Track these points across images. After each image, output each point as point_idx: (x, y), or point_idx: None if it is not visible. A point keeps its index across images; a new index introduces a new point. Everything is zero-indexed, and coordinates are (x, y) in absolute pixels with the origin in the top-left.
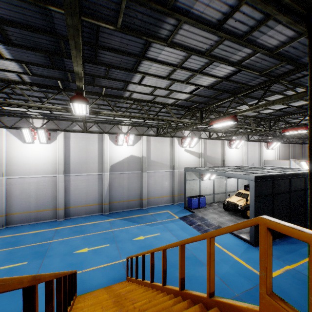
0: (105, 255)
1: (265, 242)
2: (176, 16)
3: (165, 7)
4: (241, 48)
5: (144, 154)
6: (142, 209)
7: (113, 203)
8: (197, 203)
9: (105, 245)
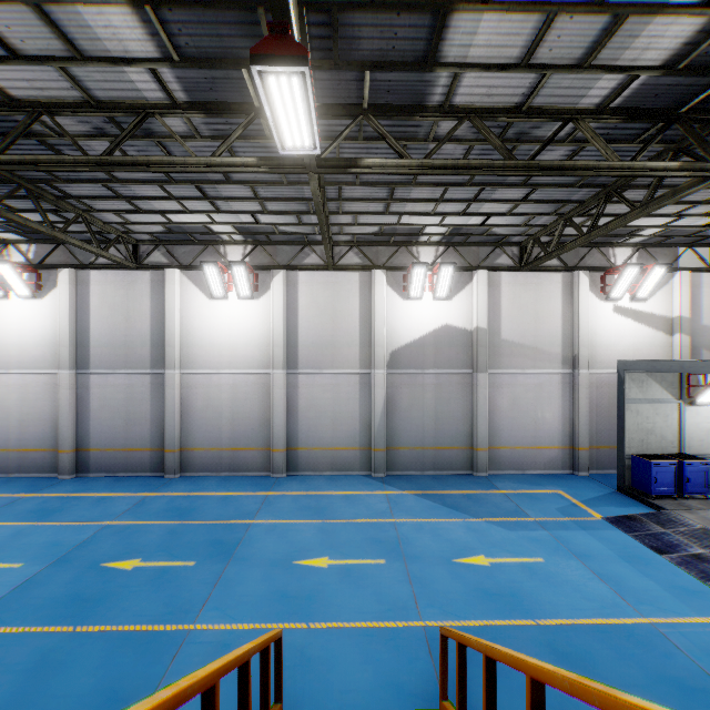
0: (371, 590)
1: None
2: None
3: None
4: None
5: (482, 321)
6: (475, 476)
7: (396, 449)
8: (671, 478)
9: (374, 562)
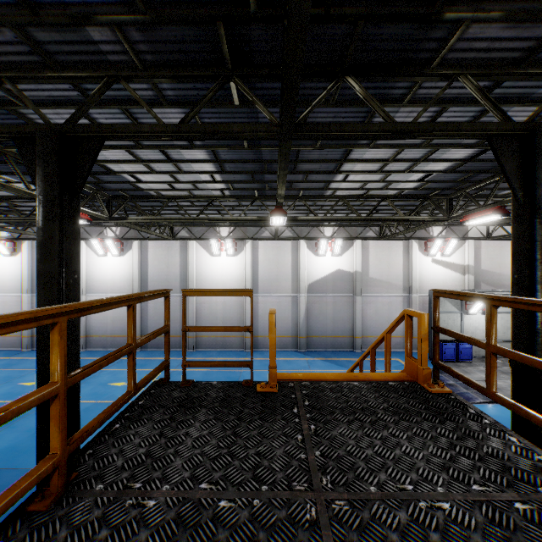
0: None
1: (406, 324)
2: None
3: None
4: None
5: (358, 268)
6: (354, 351)
7: (312, 337)
8: (453, 351)
9: None
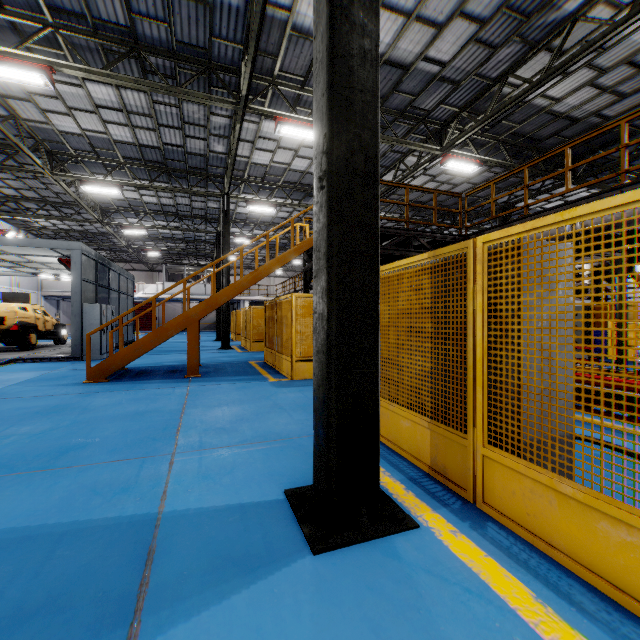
0: None
1: None
2: None
3: None
4: None
5: None
6: None
7: None
8: None
9: None
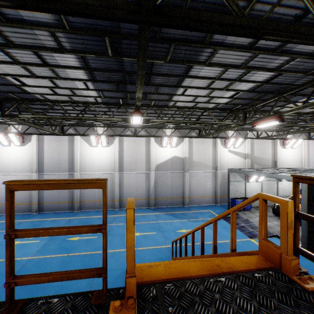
0: (153, 240)
1: (261, 207)
2: (212, 47)
3: (203, 43)
4: (276, 57)
5: (186, 155)
6: (184, 207)
7: (158, 199)
8: None
9: (153, 233)
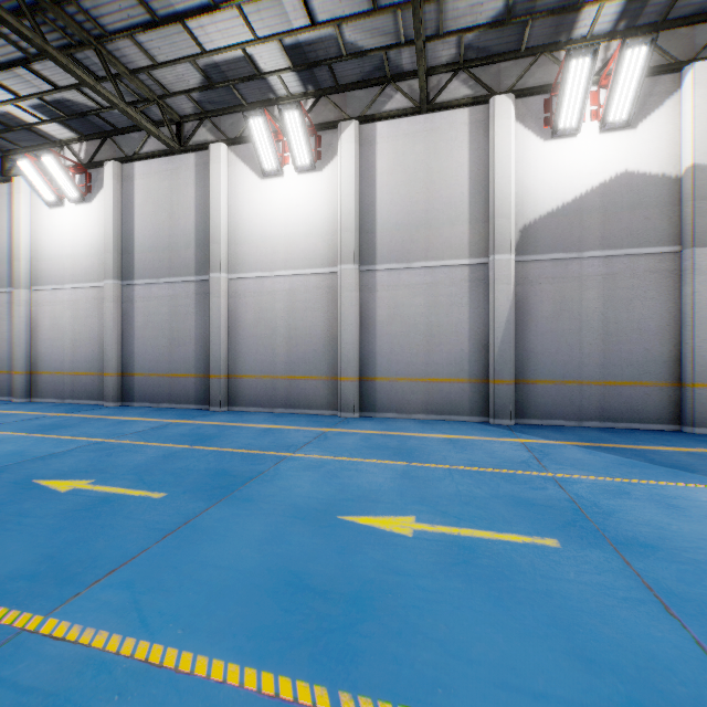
0: (543, 613)
1: None
2: None
3: None
4: None
5: (702, 154)
6: (686, 432)
7: (531, 383)
8: None
9: (528, 540)
